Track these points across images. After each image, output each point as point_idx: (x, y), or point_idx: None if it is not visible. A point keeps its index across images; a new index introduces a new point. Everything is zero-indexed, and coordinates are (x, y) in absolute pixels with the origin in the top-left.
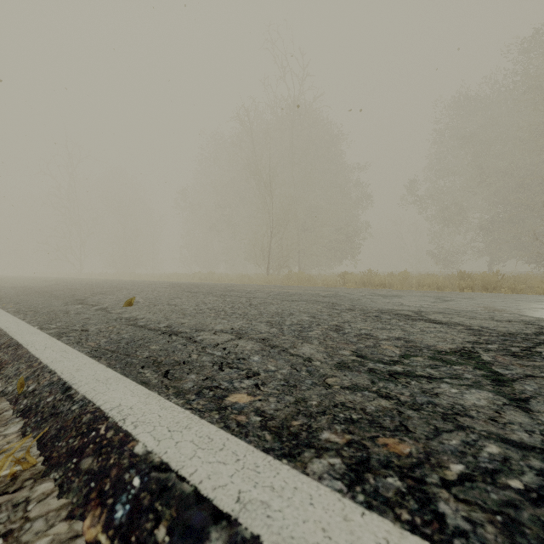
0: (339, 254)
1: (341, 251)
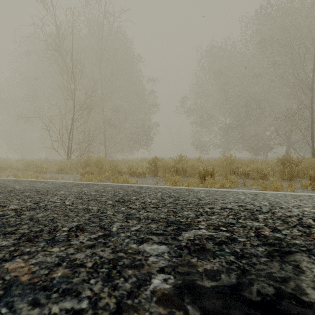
0: (137, 144)
1: (138, 142)
